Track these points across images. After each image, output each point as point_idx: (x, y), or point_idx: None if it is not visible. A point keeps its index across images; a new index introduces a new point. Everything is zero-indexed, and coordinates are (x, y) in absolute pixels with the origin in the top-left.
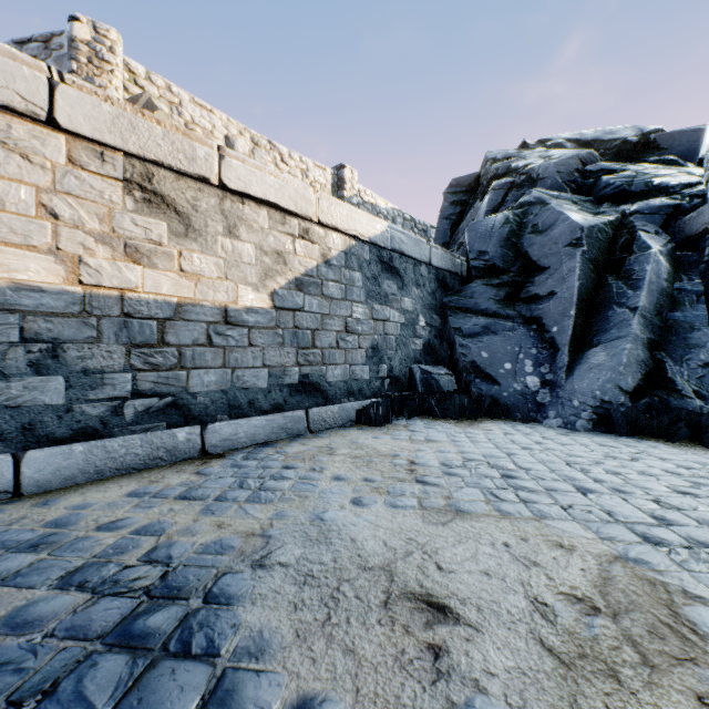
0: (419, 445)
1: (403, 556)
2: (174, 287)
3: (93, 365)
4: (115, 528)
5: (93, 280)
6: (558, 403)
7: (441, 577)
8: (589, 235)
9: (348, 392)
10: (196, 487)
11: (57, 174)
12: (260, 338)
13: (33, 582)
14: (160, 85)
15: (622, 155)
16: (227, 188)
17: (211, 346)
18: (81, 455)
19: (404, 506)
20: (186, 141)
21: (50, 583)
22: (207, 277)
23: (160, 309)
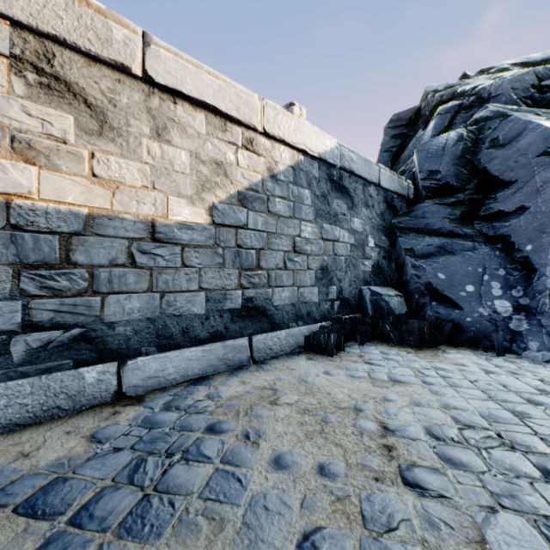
0: (384, 390)
1: None
2: (83, 195)
3: None
4: None
5: None
6: (542, 333)
7: None
8: None
9: (296, 316)
10: (66, 477)
11: None
12: (196, 258)
13: None
14: None
15: None
16: (153, 82)
17: (133, 266)
18: None
19: None
20: (98, 17)
21: None
22: (129, 185)
23: (63, 221)
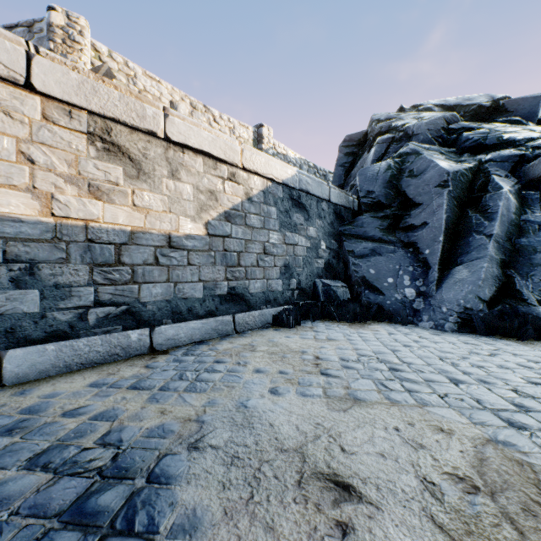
0: (322, 343)
1: (313, 439)
2: (128, 218)
3: (63, 280)
4: (77, 415)
5: (63, 213)
6: (430, 310)
7: (345, 458)
8: (454, 178)
9: (266, 301)
10: (145, 379)
11: (33, 128)
12: (197, 259)
13: (6, 463)
14: (119, 61)
15: (477, 117)
16: (171, 140)
17: (157, 265)
18: (53, 353)
19: (312, 395)
20: (138, 102)
21: (19, 464)
22: (155, 210)
23: (117, 236)
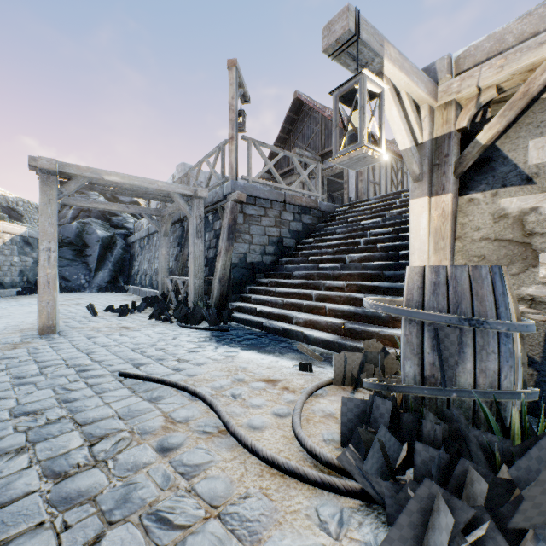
0: None
1: None
2: None
3: None
4: None
5: None
6: (90, 286)
7: None
8: (103, 239)
9: (12, 286)
10: None
11: None
12: None
13: None
14: None
15: None
16: None
17: None
18: None
19: None
20: None
21: None
22: None
23: None
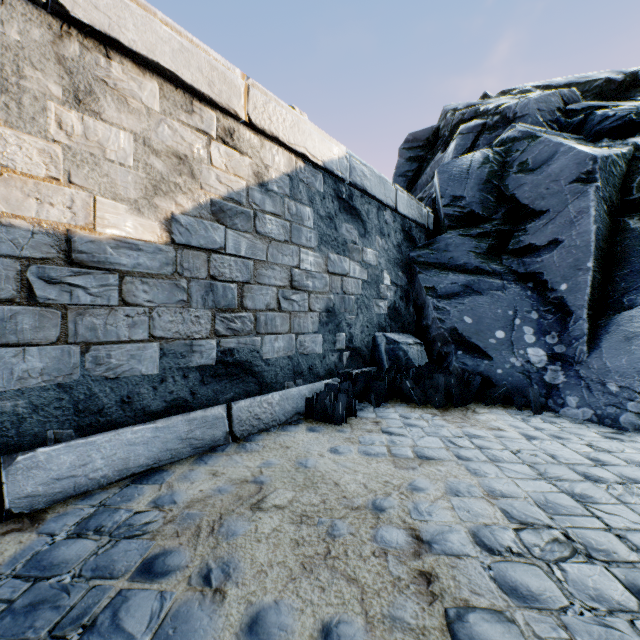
0: (411, 473)
1: None
2: None
3: None
4: None
5: None
6: (582, 386)
7: None
8: (603, 167)
9: (294, 372)
10: None
11: None
12: (145, 292)
13: None
14: None
15: (604, 96)
16: (68, 15)
17: (30, 303)
18: None
19: None
20: None
21: None
22: (22, 173)
23: None
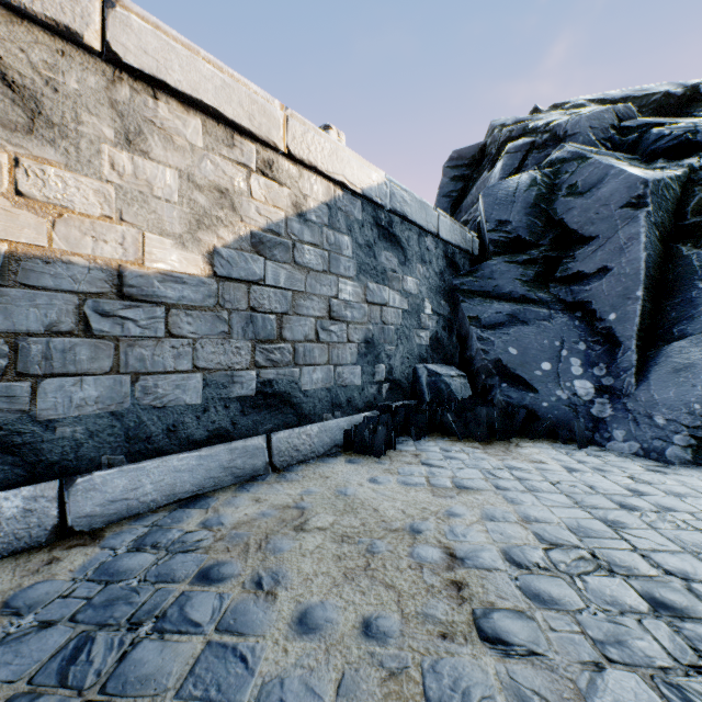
0: (448, 501)
1: None
2: None
3: None
4: None
5: None
6: (629, 419)
7: None
8: (655, 191)
9: (332, 404)
10: None
11: None
12: (189, 324)
13: None
14: None
15: (662, 111)
16: (120, 62)
17: (87, 335)
18: None
19: None
20: None
21: None
22: (80, 213)
23: None
